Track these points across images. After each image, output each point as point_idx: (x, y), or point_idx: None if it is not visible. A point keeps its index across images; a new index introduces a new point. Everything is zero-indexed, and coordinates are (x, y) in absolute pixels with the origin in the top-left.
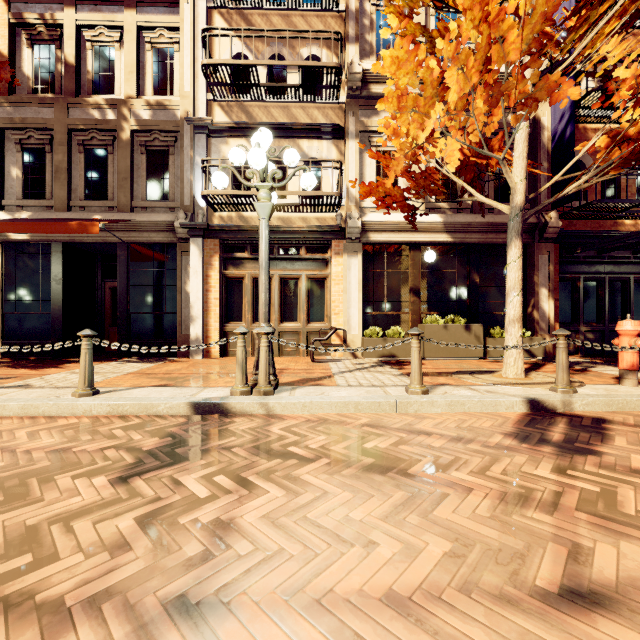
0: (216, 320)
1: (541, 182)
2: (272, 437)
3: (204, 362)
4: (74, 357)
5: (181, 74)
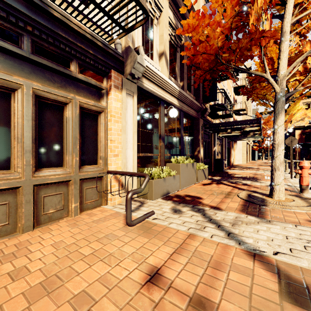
0: None
1: (201, 87)
2: None
3: None
4: None
5: None
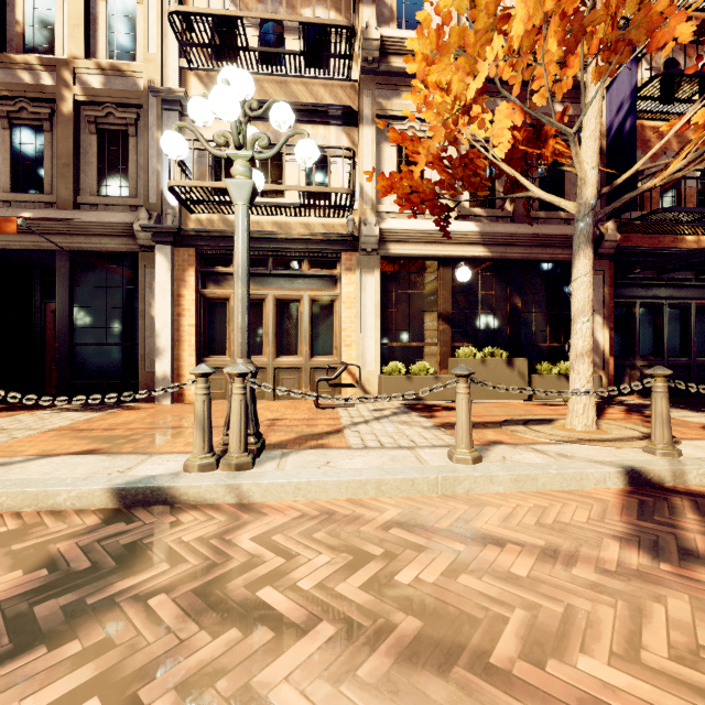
0: (191, 353)
1: None
2: (235, 561)
3: (172, 409)
4: None
5: (144, 30)
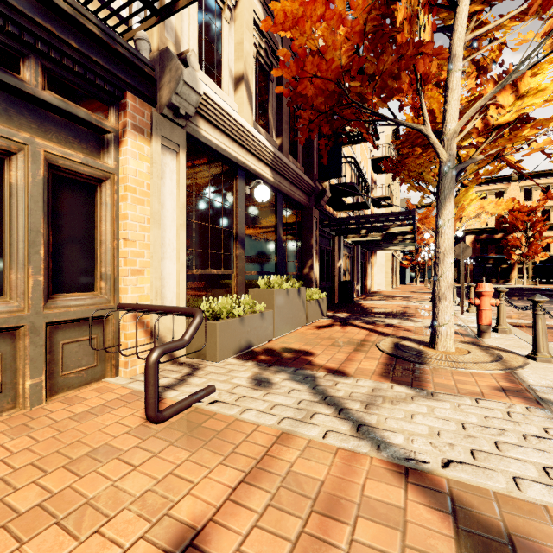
0: None
1: (314, 151)
2: None
3: None
4: None
5: None
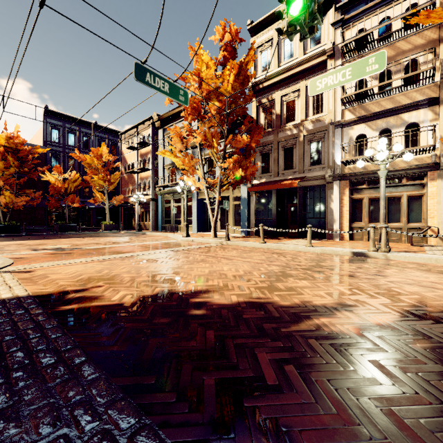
0: (347, 221)
1: None
2: (390, 263)
3: (342, 242)
4: (279, 237)
5: (327, 102)
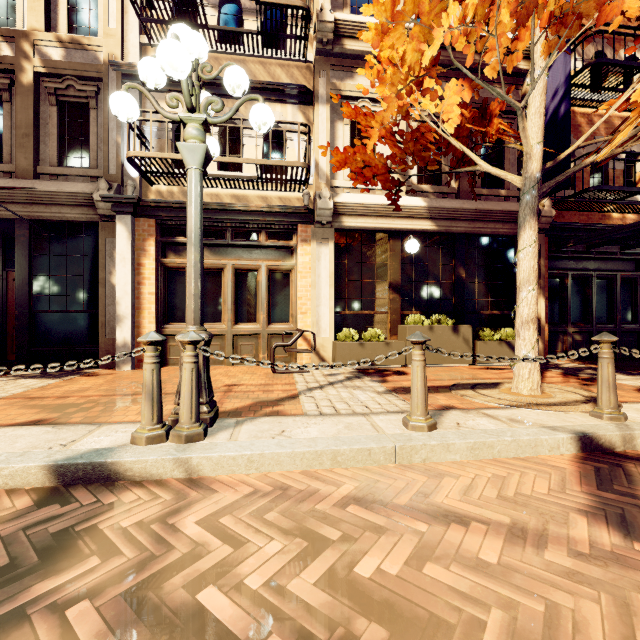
0: (151, 321)
1: None
2: (176, 551)
3: (131, 375)
4: None
5: (104, 6)
